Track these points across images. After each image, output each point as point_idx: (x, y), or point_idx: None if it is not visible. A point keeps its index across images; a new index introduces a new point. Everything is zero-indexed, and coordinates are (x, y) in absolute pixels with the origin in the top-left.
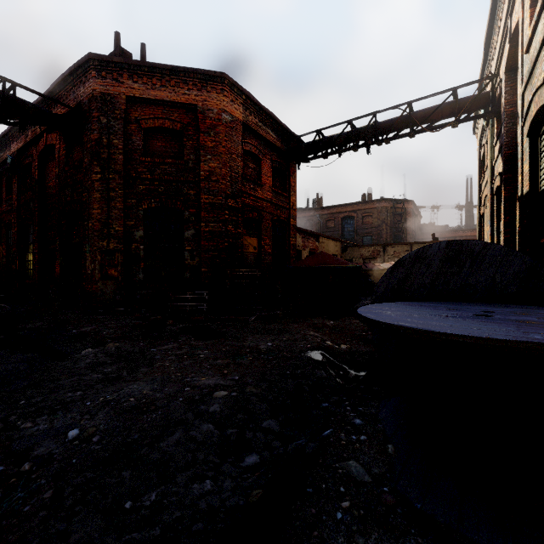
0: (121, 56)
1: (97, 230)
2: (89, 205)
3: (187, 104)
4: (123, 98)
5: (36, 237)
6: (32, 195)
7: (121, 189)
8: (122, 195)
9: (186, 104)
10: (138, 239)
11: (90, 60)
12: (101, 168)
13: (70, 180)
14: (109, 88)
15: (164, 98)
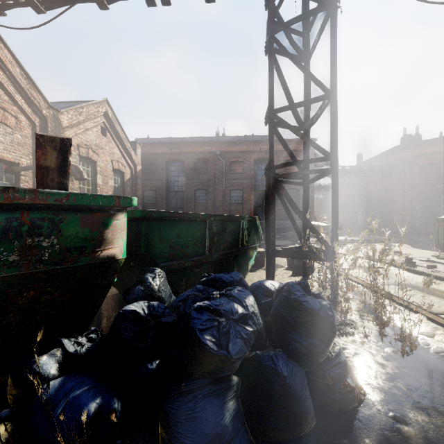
0: (407, 138)
1: (399, 207)
2: (395, 198)
3: (442, 151)
4: (410, 157)
5: (364, 209)
6: (362, 193)
7: (409, 191)
8: (410, 194)
9: (442, 151)
10: (416, 209)
11: (396, 148)
12: (401, 185)
13: (384, 188)
14: (404, 155)
15: (430, 152)
